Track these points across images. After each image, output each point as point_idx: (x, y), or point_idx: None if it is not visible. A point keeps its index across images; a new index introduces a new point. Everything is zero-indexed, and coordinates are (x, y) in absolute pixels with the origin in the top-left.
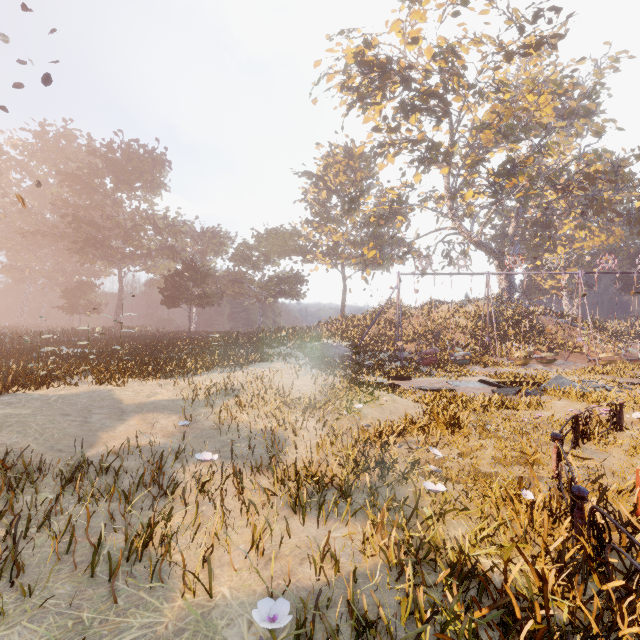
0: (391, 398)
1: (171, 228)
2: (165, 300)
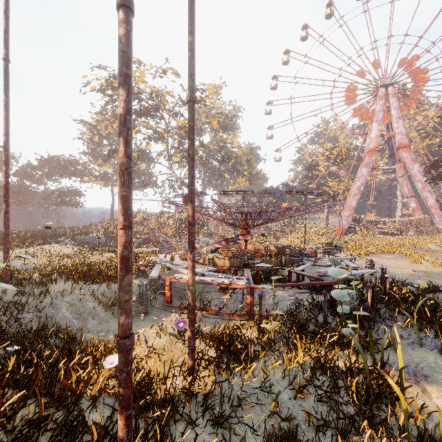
0: (109, 254)
1: None
2: None
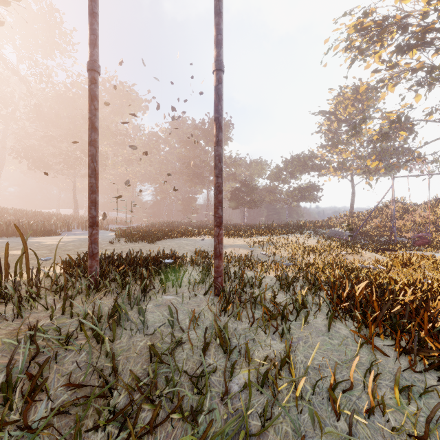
0: (371, 255)
1: (233, 163)
2: (231, 204)
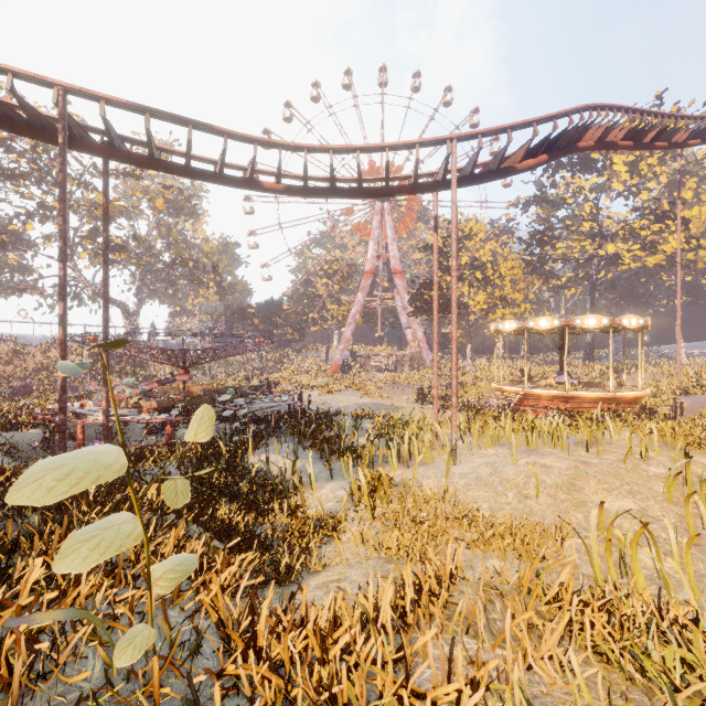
0: None
1: None
2: None
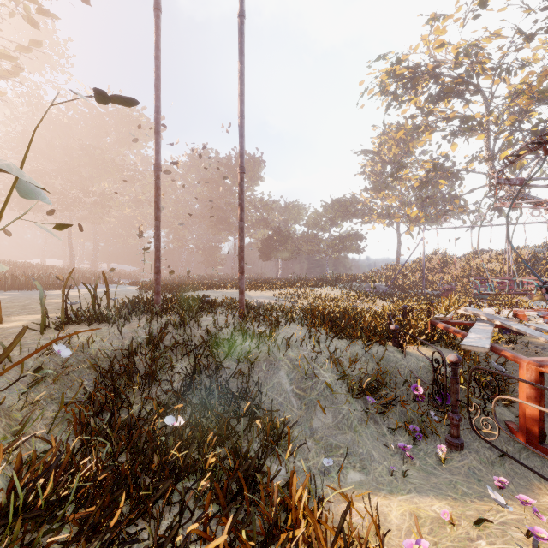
0: (386, 304)
1: (265, 207)
2: (262, 256)
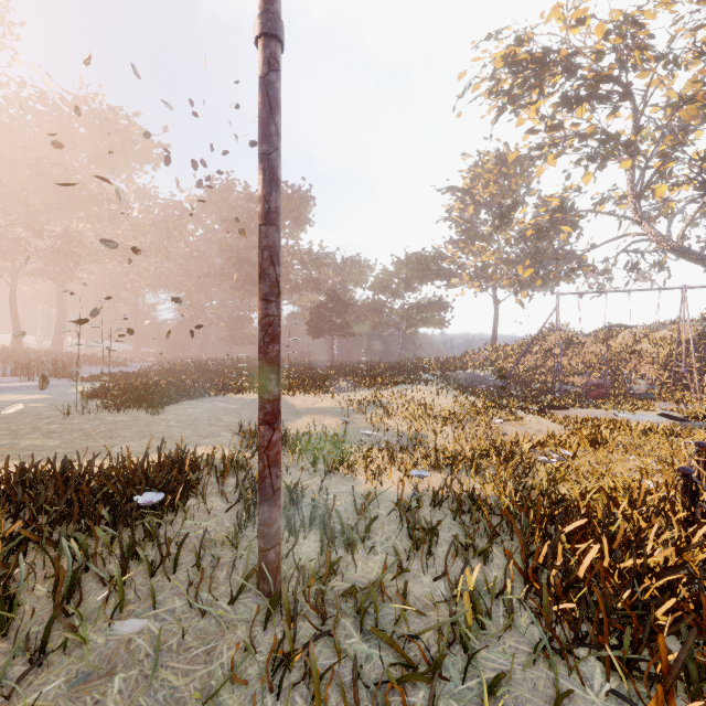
0: (537, 420)
1: (315, 261)
2: (311, 331)
